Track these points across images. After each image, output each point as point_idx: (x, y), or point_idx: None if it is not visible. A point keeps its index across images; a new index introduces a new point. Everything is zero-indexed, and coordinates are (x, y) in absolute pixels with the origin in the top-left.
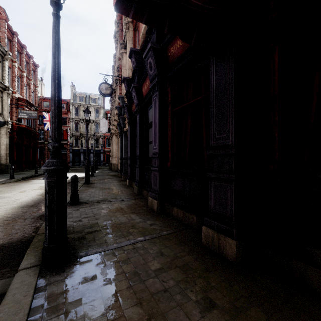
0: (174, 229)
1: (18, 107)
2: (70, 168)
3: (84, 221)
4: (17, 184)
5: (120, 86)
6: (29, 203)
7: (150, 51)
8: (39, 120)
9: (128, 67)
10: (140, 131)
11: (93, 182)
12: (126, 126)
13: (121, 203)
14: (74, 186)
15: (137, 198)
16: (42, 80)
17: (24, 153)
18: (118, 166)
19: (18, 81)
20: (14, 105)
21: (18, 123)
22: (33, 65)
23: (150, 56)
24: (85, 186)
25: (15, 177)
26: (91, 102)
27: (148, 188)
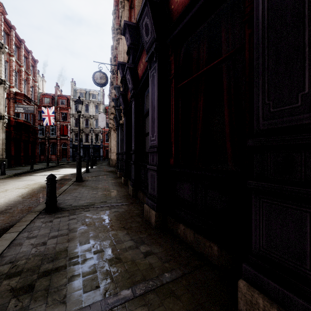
0: (182, 267)
1: (16, 101)
2: (69, 163)
3: (48, 246)
4: (5, 181)
5: (117, 77)
6: (0, 208)
7: (145, 7)
8: (40, 116)
9: (123, 51)
10: (136, 120)
11: (86, 179)
12: (122, 118)
13: (109, 210)
14: (50, 189)
15: (131, 203)
16: (43, 77)
17: (22, 148)
18: (116, 161)
19: (16, 75)
20: (11, 99)
21: (16, 117)
22: (32, 60)
23: (146, 15)
24: (75, 184)
25: (7, 173)
26: (90, 97)
27: (145, 190)
